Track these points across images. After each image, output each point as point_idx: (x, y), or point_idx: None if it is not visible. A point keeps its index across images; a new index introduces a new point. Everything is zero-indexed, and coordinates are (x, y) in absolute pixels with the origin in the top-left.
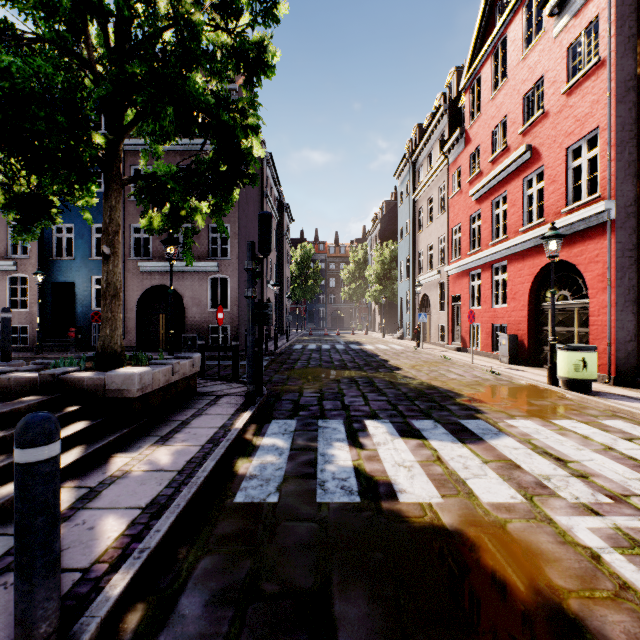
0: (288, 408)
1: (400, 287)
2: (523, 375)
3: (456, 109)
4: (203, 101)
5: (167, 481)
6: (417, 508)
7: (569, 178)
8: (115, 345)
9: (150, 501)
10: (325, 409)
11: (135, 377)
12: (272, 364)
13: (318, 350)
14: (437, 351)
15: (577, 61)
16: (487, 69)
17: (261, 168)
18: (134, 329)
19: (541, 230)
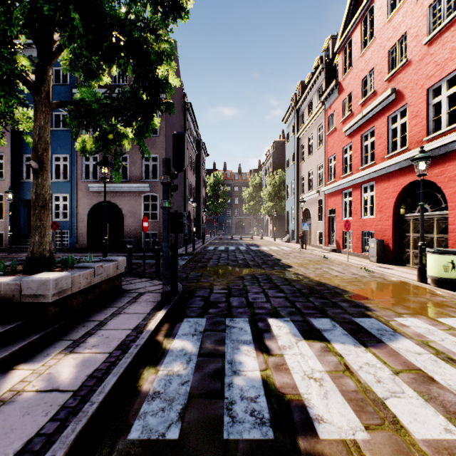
0: (199, 305)
1: (287, 203)
2: (392, 273)
3: (331, 67)
4: (114, 16)
5: (56, 408)
6: (342, 451)
7: (430, 113)
8: (44, 250)
9: (22, 446)
10: (232, 306)
11: (50, 283)
12: (190, 262)
13: (226, 251)
14: (317, 252)
15: (437, 17)
16: (357, 33)
17: (183, 114)
18: (85, 235)
19: (405, 155)
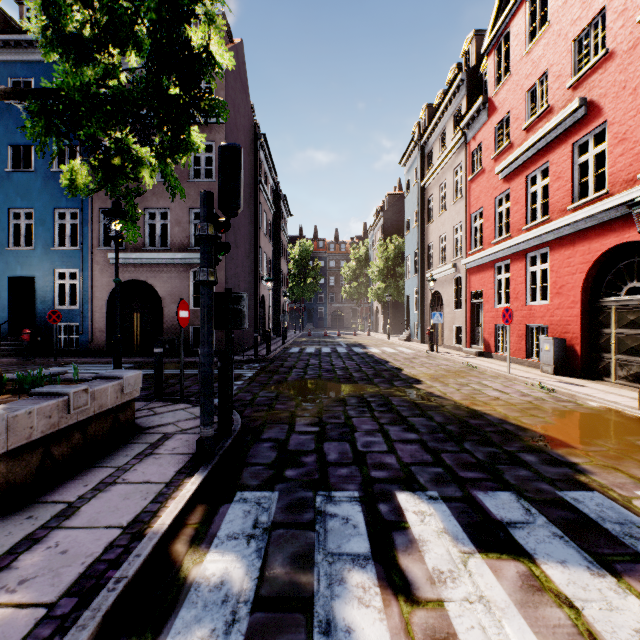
0: (268, 460)
1: (407, 284)
2: (588, 393)
3: (475, 78)
4: None
5: None
6: None
7: None
8: None
9: None
10: (327, 462)
11: None
12: (260, 374)
13: (317, 354)
14: (455, 356)
15: None
16: (519, 19)
17: (254, 151)
18: (104, 330)
19: (605, 204)
